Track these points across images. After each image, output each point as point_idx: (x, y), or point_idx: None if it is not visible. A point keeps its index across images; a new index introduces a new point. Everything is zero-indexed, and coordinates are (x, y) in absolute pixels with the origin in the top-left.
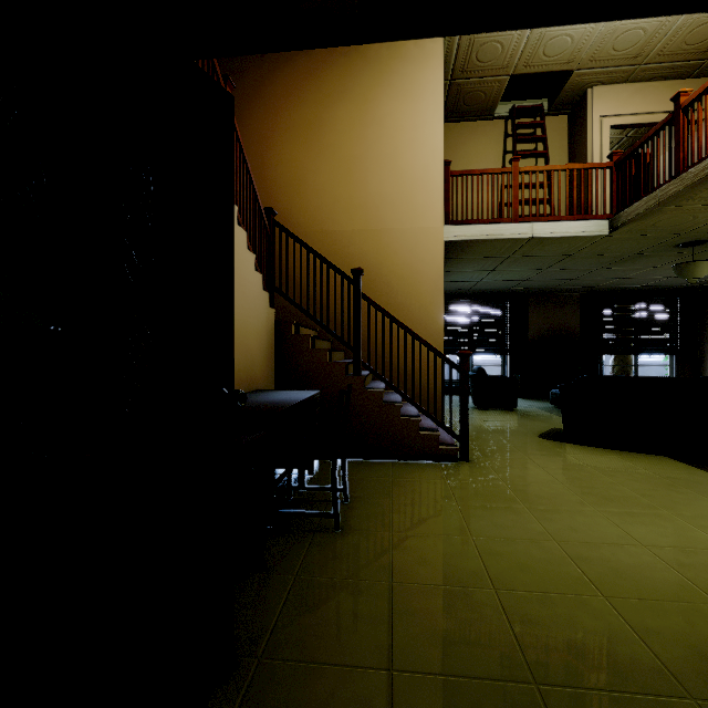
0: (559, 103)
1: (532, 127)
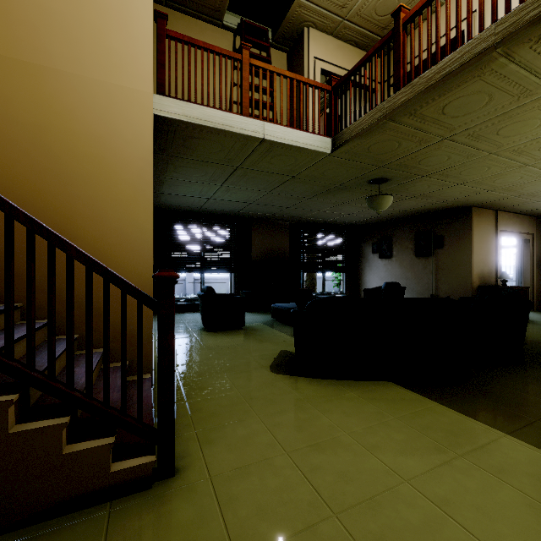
0: (281, 34)
1: (259, 48)
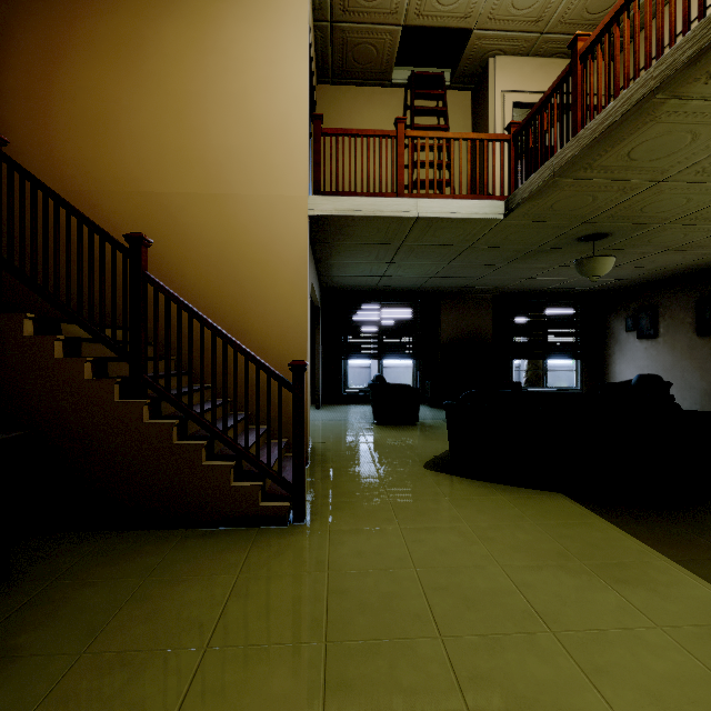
0: (461, 74)
1: (433, 98)
